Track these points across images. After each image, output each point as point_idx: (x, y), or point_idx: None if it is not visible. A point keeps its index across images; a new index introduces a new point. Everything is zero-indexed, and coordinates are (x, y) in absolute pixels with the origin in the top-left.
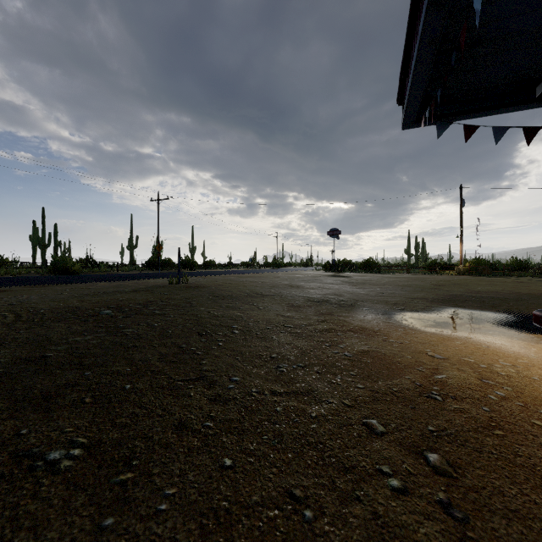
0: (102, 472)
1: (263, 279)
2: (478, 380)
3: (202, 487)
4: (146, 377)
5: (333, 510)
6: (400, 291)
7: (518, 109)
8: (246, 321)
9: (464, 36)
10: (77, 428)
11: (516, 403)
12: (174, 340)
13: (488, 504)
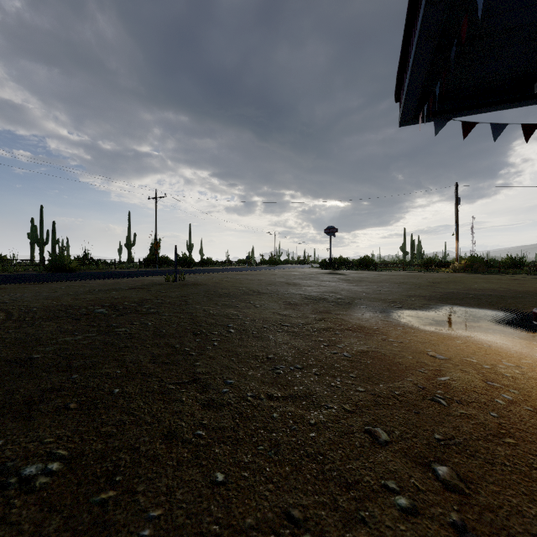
0: (82, 489)
1: (260, 276)
2: (482, 382)
3: (191, 507)
4: (136, 380)
5: (335, 534)
6: (397, 289)
7: (517, 106)
8: (242, 320)
9: (465, 29)
10: (58, 438)
11: (524, 407)
12: (168, 340)
13: (506, 526)
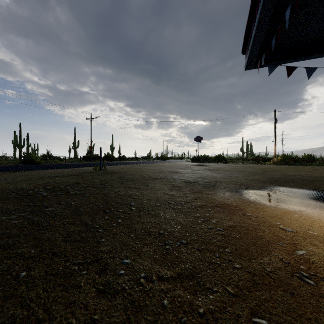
0: None
1: (155, 167)
2: None
3: None
4: (45, 260)
5: None
6: (242, 175)
7: (322, 56)
8: (141, 199)
9: None
10: None
11: None
12: (83, 218)
13: None
